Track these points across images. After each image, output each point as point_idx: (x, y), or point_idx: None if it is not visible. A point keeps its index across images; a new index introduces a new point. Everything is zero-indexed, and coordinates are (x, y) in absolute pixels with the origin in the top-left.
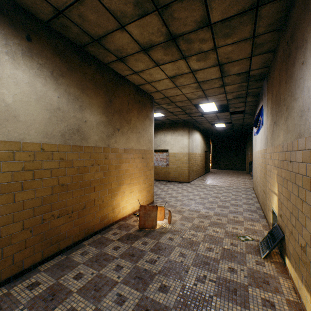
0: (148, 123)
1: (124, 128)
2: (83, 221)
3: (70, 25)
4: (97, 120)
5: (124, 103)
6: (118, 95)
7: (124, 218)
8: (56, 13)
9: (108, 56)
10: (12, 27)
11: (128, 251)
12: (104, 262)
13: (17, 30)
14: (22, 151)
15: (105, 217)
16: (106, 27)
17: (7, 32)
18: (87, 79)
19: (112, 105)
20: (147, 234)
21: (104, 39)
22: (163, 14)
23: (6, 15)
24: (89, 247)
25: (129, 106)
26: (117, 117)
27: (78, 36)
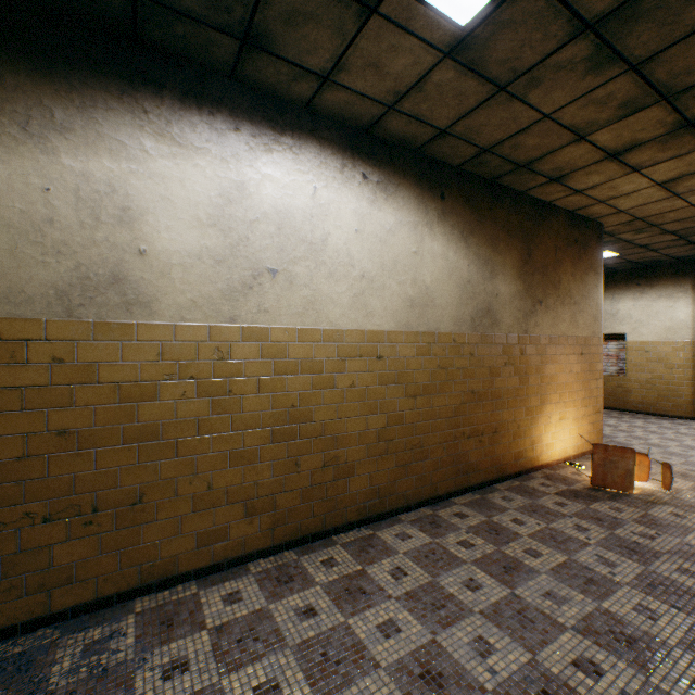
0: (591, 281)
1: (549, 297)
2: (494, 453)
3: (491, 159)
4: (511, 290)
5: (548, 252)
6: (539, 239)
7: (548, 466)
8: (478, 153)
9: (531, 181)
10: (429, 190)
11: (586, 513)
12: (548, 516)
13: (433, 192)
14: (437, 344)
15: (520, 455)
16: (550, 146)
17: (426, 199)
18: (498, 227)
19: (531, 260)
20: (615, 498)
21: (537, 162)
22: (675, 100)
23: (425, 179)
24: (509, 493)
25: (557, 254)
26: (537, 281)
27: (496, 168)
